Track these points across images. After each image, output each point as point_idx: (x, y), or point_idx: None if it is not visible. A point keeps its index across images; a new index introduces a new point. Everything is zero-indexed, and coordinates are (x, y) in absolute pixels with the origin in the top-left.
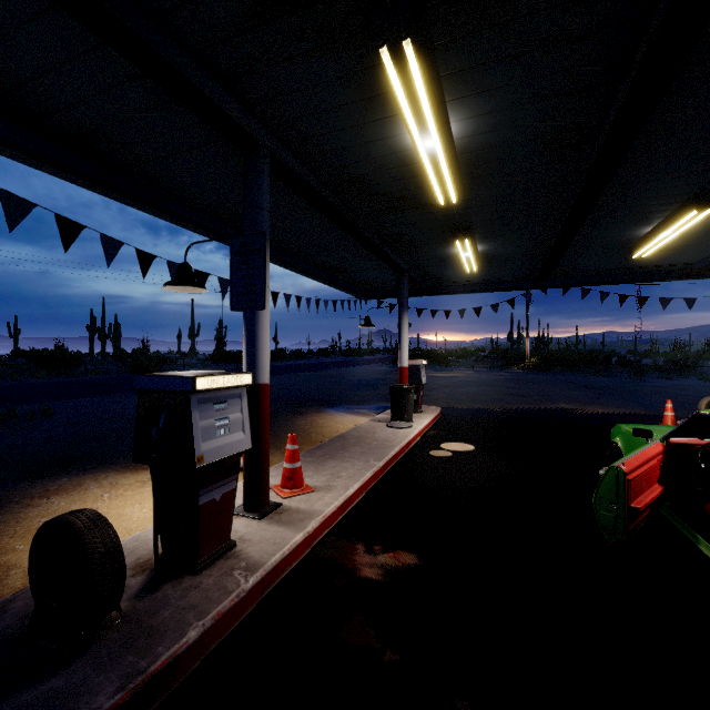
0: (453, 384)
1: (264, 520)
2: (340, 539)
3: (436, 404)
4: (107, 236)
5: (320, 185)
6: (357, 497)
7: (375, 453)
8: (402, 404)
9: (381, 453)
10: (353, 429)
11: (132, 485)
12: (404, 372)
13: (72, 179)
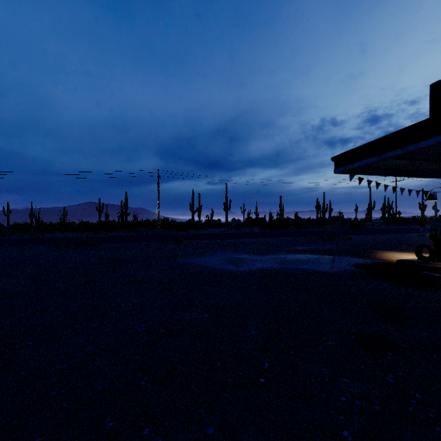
0: None
1: None
2: None
3: None
4: (401, 188)
5: None
6: None
7: None
8: None
9: None
10: None
11: (406, 254)
12: None
13: (393, 176)
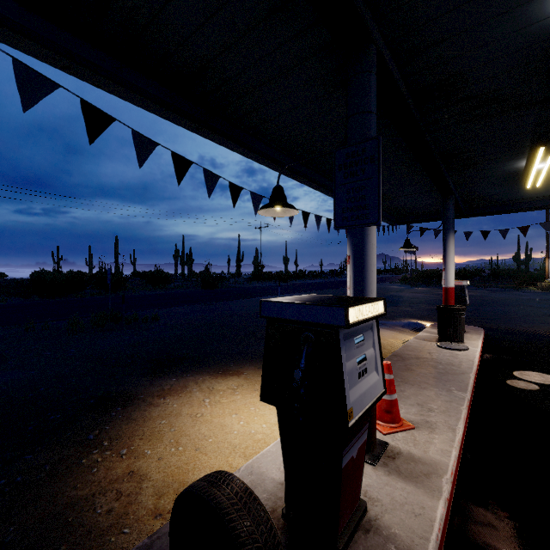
0: (473, 303)
1: (379, 467)
2: (480, 509)
3: (468, 323)
4: (207, 171)
5: (407, 95)
6: (462, 439)
7: (450, 380)
8: (452, 325)
9: (457, 380)
10: (404, 348)
11: (225, 391)
12: (449, 292)
13: (182, 122)
